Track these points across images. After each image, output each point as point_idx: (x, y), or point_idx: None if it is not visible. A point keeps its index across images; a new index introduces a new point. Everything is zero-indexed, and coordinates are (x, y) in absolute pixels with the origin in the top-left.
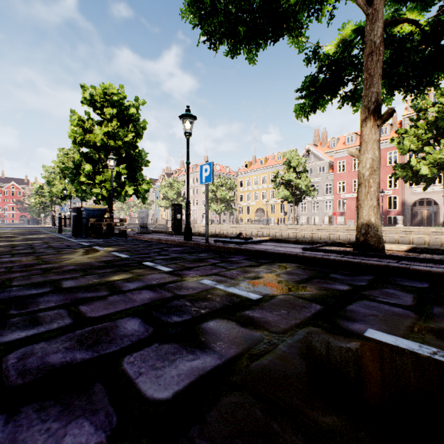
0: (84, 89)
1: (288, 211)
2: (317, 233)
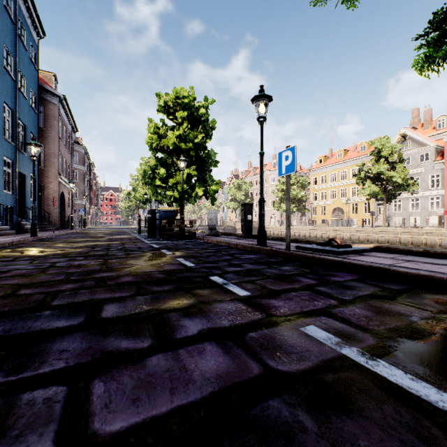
0: (159, 97)
1: (375, 211)
2: (420, 237)
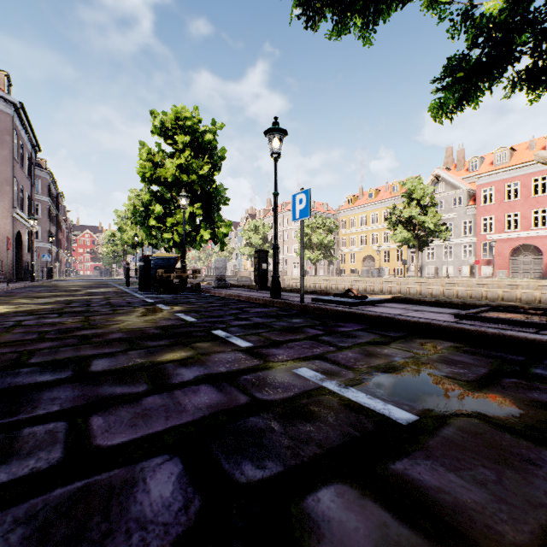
0: (155, 116)
1: (407, 260)
2: (451, 289)
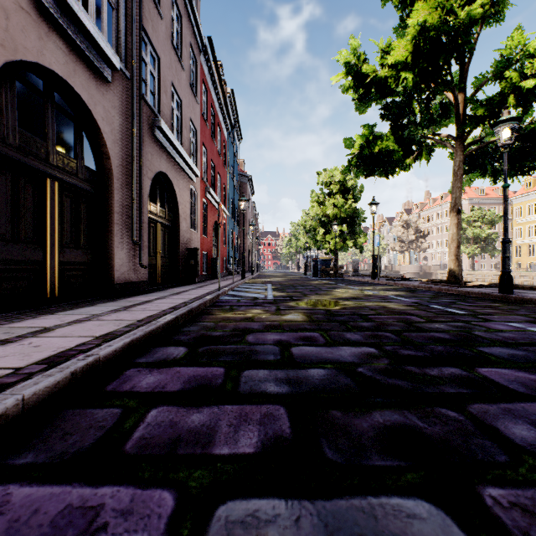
0: (319, 174)
1: None
2: None
